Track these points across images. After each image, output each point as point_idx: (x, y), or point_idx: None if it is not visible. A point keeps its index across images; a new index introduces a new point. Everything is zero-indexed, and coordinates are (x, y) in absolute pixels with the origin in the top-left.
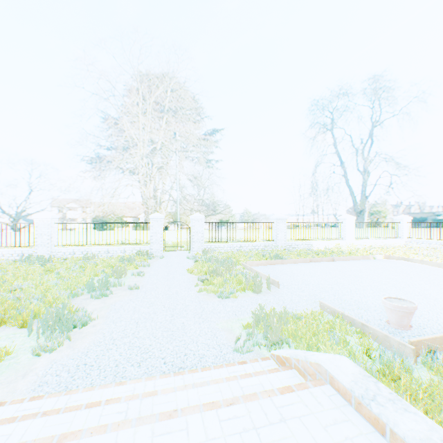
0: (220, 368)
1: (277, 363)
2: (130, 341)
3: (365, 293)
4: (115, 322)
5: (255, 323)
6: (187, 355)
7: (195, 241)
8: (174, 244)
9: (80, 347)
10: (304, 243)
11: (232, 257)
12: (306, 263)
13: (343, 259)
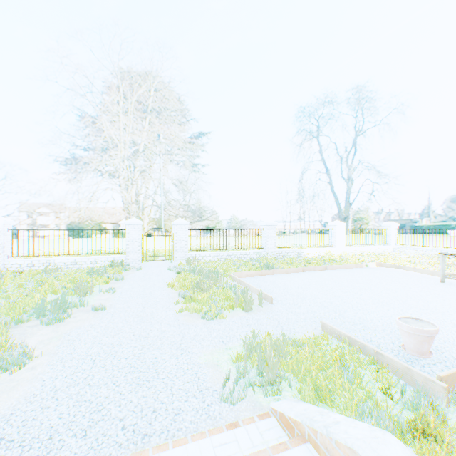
0: (201, 439)
1: (281, 424)
2: (78, 392)
3: (368, 308)
4: (64, 361)
5: (247, 354)
6: (156, 412)
7: (178, 250)
8: (155, 253)
9: (3, 406)
10: (295, 250)
11: (219, 267)
12: (299, 273)
13: (336, 267)
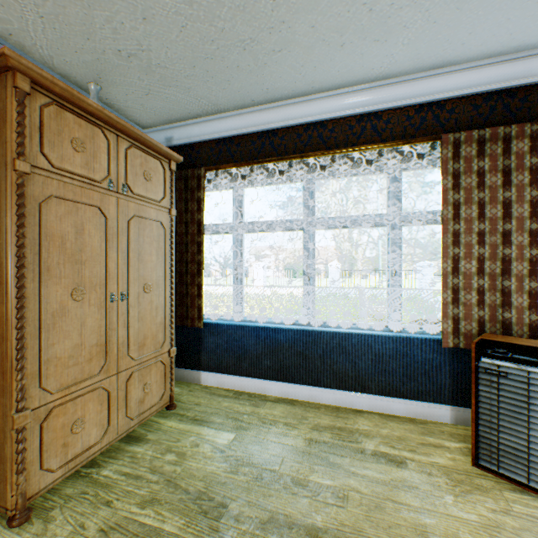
0: None
1: None
2: None
3: None
4: None
5: None
6: None
7: None
8: None
9: None
10: None
11: None
12: None
13: None
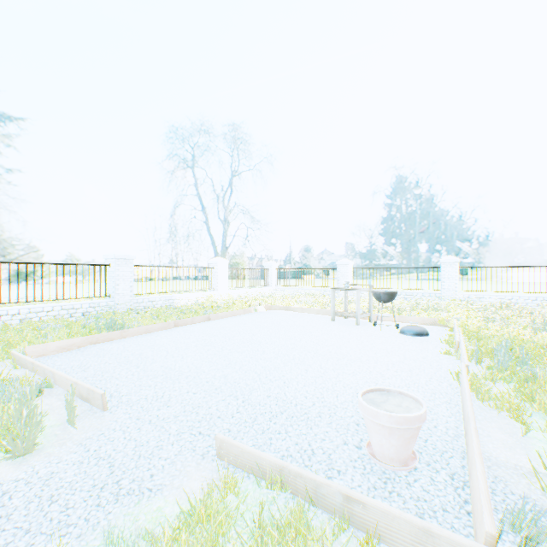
0: None
1: None
2: None
3: (282, 374)
4: None
5: None
6: None
7: None
8: None
9: None
10: (165, 297)
11: None
12: (170, 330)
13: (223, 316)
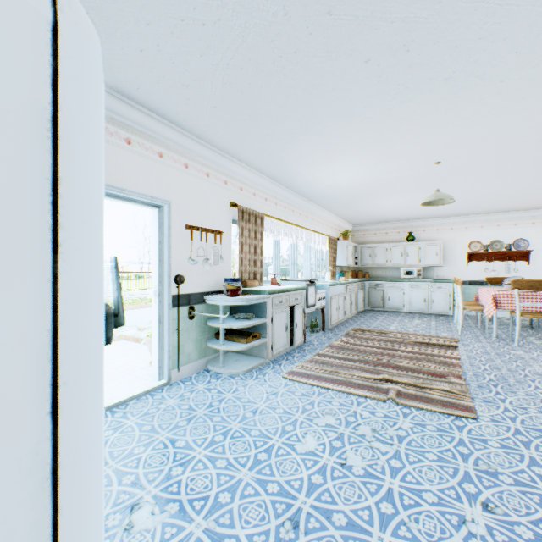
0: None
1: None
2: None
3: None
4: None
5: None
6: None
7: None
8: None
9: None
10: (140, 293)
11: None
12: (138, 309)
13: None
